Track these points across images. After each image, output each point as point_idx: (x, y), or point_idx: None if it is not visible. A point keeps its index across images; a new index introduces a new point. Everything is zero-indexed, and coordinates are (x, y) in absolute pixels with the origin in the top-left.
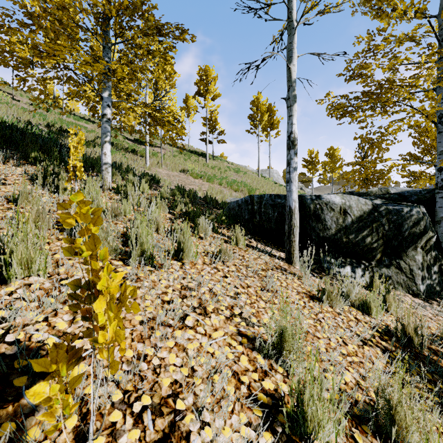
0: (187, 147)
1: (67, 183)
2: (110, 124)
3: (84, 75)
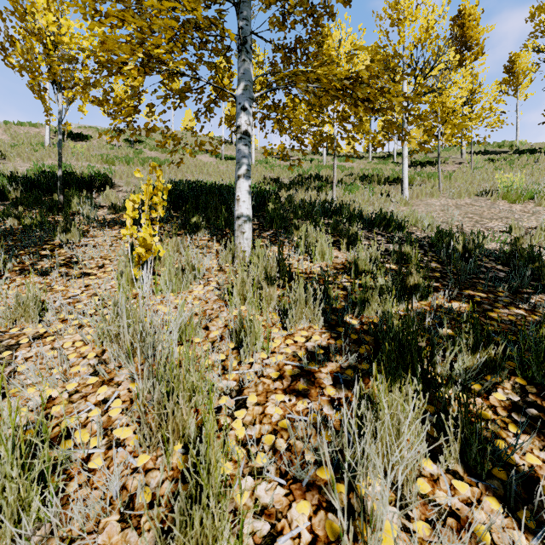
0: (513, 148)
1: (136, 269)
2: (247, 142)
3: (191, 69)
